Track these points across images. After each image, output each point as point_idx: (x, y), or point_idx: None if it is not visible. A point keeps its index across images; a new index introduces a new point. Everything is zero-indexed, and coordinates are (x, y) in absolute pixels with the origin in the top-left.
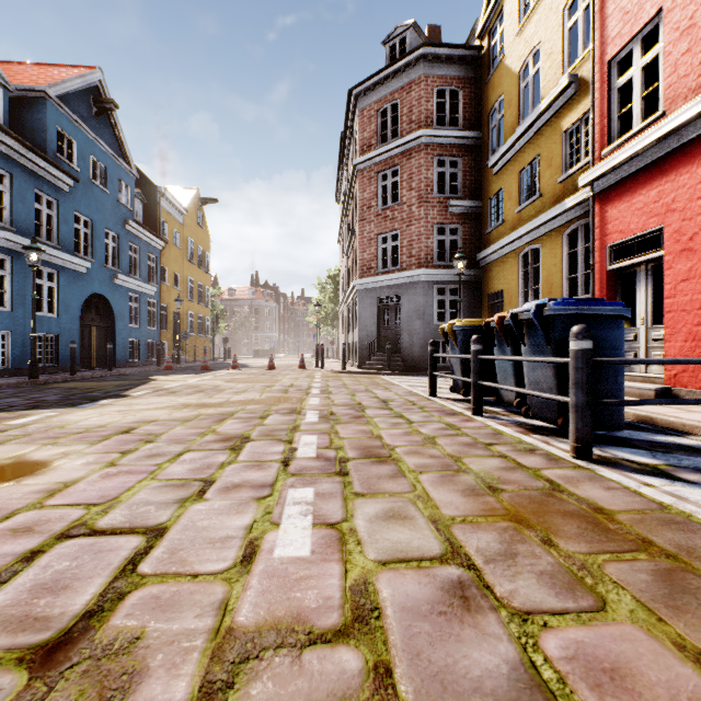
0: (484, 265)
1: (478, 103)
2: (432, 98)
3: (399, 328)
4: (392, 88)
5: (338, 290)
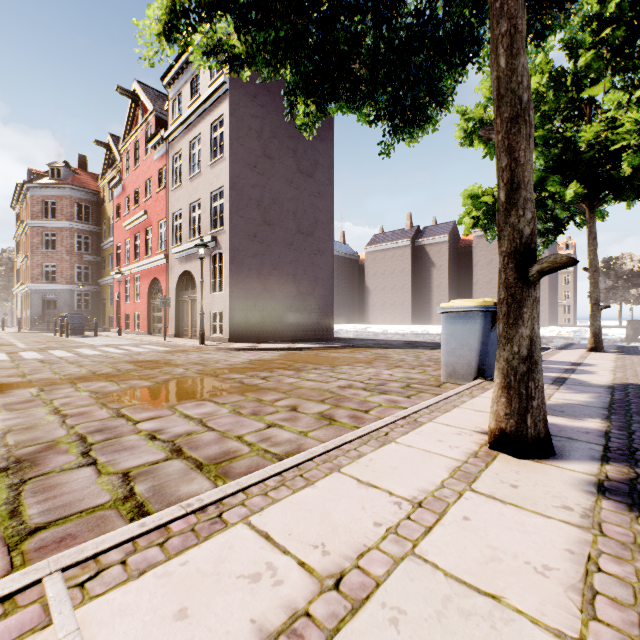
0: (102, 285)
1: (100, 213)
2: (74, 207)
3: (57, 310)
4: (52, 194)
5: (14, 270)
